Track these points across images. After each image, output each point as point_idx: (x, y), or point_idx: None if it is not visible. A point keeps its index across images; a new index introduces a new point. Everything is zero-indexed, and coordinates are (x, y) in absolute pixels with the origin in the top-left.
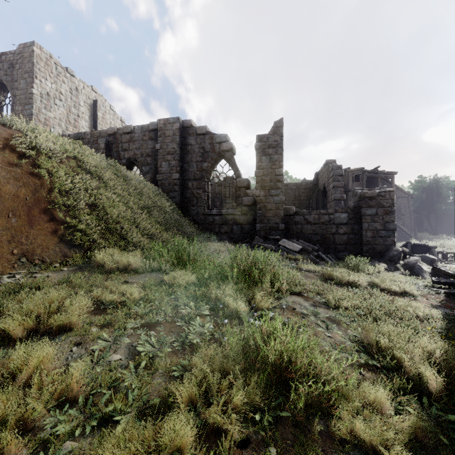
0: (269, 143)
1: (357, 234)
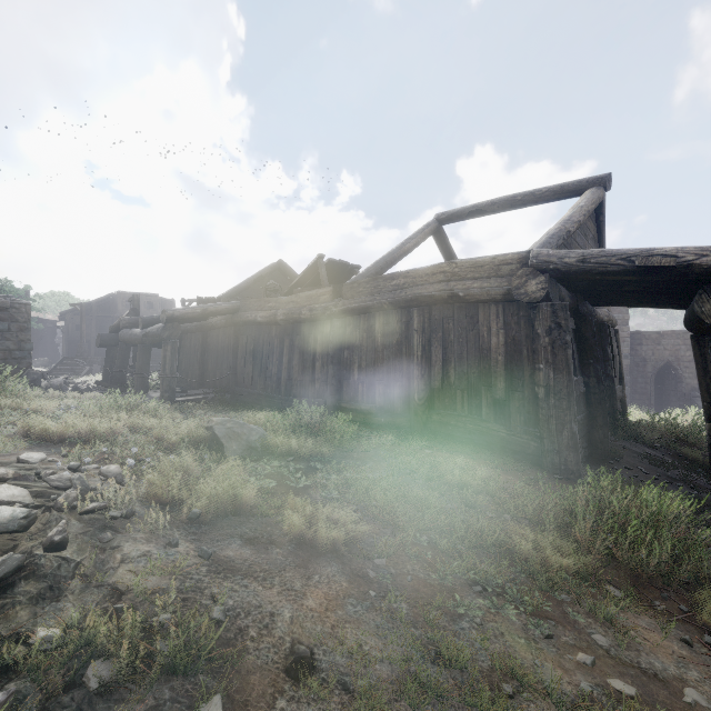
0: None
1: None
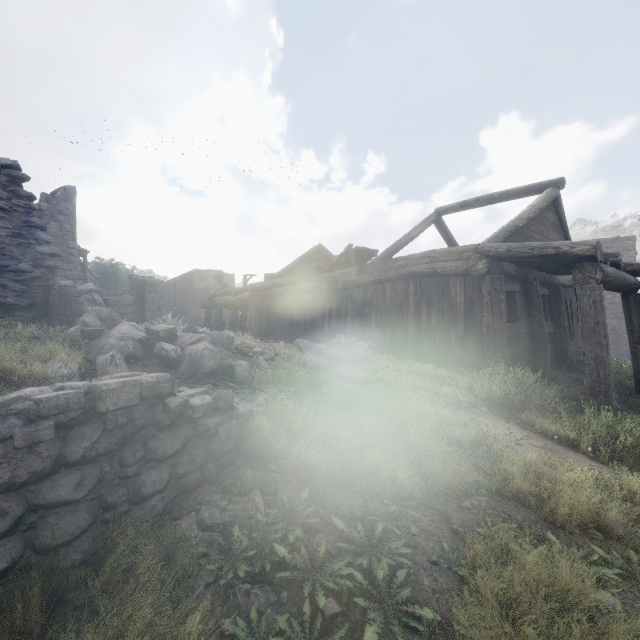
0: (61, 209)
1: (140, 314)
